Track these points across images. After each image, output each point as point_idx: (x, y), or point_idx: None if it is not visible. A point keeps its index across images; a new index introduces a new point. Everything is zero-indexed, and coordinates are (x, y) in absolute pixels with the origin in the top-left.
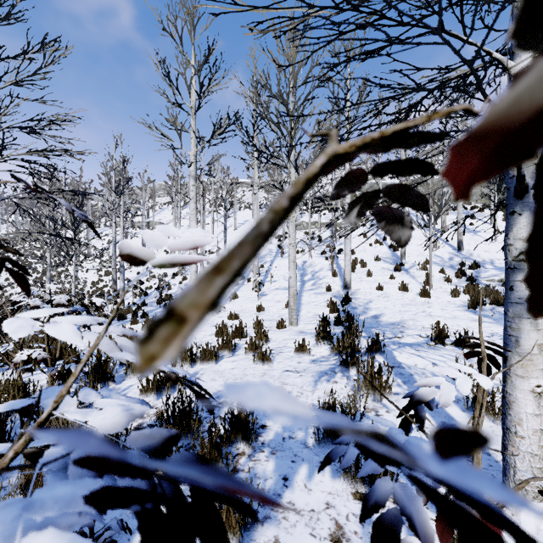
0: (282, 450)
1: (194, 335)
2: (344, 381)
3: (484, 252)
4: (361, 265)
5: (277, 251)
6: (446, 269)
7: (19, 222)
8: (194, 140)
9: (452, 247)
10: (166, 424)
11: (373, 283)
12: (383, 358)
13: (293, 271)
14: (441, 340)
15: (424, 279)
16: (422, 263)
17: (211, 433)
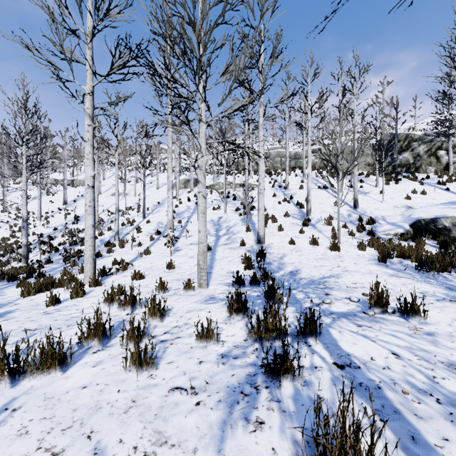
0: None
1: (80, 303)
2: (276, 418)
3: (376, 210)
4: (273, 221)
5: (194, 208)
6: (347, 224)
7: None
8: (90, 73)
9: (349, 205)
10: None
11: (285, 238)
12: (321, 344)
13: (203, 223)
14: (381, 308)
15: (330, 233)
16: (328, 218)
17: None
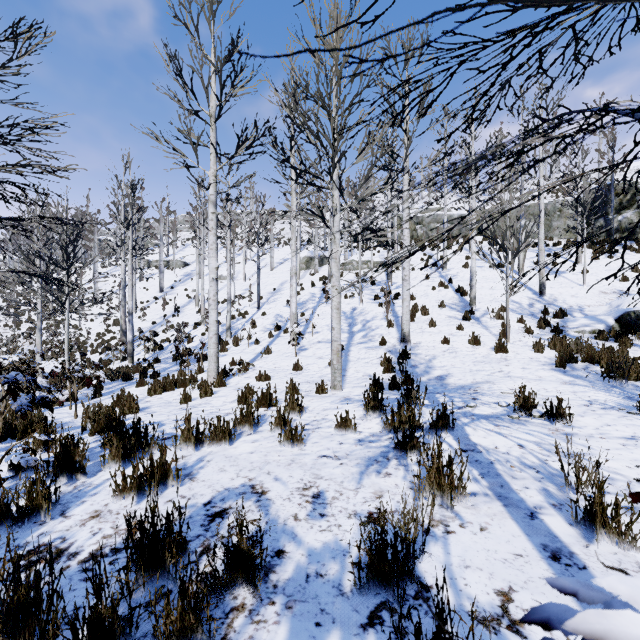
0: (302, 601)
1: (212, 402)
2: (401, 473)
3: (571, 297)
4: (423, 313)
5: (320, 296)
6: (526, 318)
7: (13, 261)
8: (214, 156)
9: (532, 291)
10: (132, 554)
11: (437, 335)
12: (452, 437)
13: (337, 320)
14: (527, 411)
15: (499, 330)
16: (497, 310)
17: (184, 586)
